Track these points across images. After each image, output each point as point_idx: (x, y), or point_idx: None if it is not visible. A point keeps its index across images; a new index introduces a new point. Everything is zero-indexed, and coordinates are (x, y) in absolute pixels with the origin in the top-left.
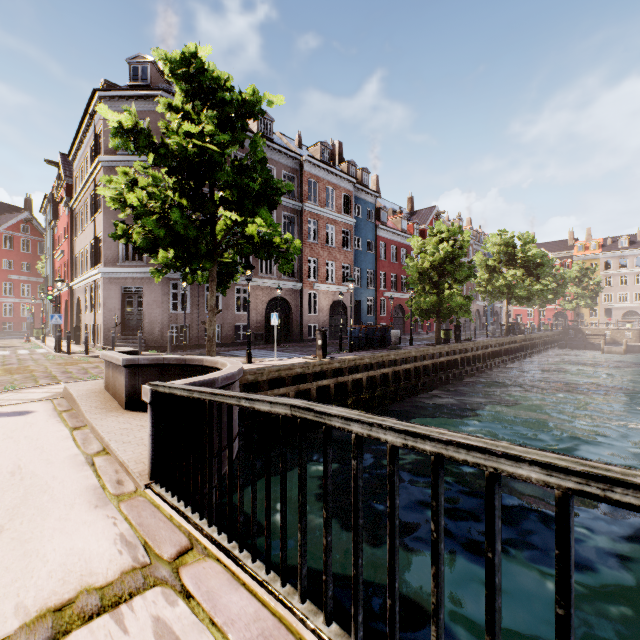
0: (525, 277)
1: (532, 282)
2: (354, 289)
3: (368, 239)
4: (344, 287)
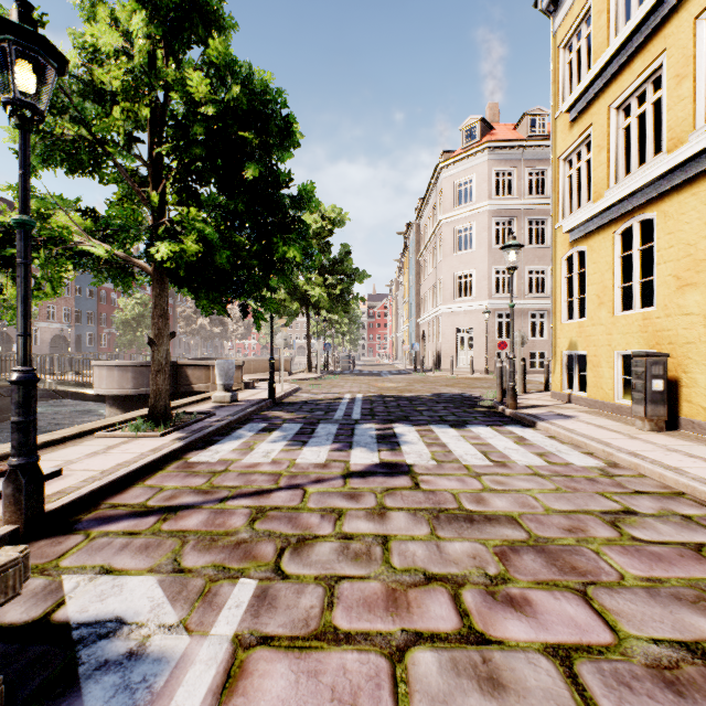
0: (210, 324)
1: (213, 327)
2: (75, 326)
3: (89, 288)
4: (66, 325)
